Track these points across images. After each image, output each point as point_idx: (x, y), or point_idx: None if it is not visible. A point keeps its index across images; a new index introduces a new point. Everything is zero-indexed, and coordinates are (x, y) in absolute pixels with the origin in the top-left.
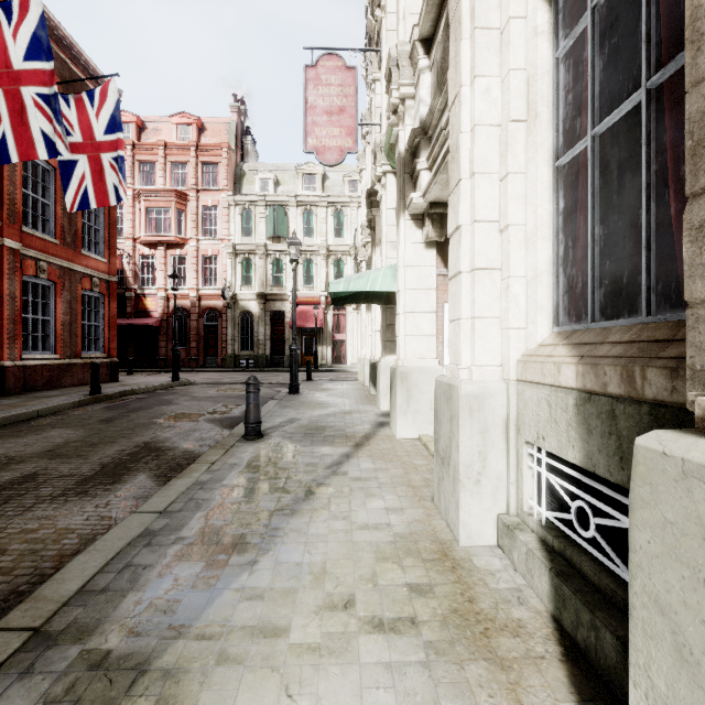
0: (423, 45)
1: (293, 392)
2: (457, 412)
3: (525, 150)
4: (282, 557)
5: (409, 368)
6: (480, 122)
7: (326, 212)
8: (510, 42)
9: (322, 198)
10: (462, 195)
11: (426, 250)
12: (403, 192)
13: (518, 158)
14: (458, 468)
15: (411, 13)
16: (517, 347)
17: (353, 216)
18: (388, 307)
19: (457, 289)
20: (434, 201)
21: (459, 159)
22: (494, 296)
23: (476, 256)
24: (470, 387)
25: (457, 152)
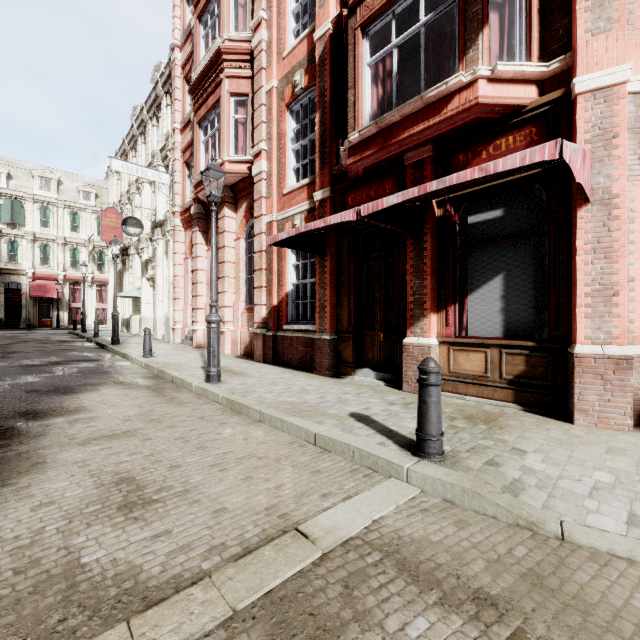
0: (150, 239)
1: (84, 332)
2: (157, 321)
3: (166, 286)
4: (130, 340)
5: (146, 318)
6: (160, 281)
7: (63, 211)
8: (164, 272)
9: (59, 201)
10: (157, 290)
11: (151, 287)
12: (144, 271)
13: (165, 287)
14: (157, 329)
15: (146, 226)
16: (165, 312)
17: (87, 219)
18: (135, 299)
19: (157, 303)
20: (153, 277)
21: (157, 285)
22: (162, 305)
23: (159, 299)
24: (159, 318)
25: (157, 283)
